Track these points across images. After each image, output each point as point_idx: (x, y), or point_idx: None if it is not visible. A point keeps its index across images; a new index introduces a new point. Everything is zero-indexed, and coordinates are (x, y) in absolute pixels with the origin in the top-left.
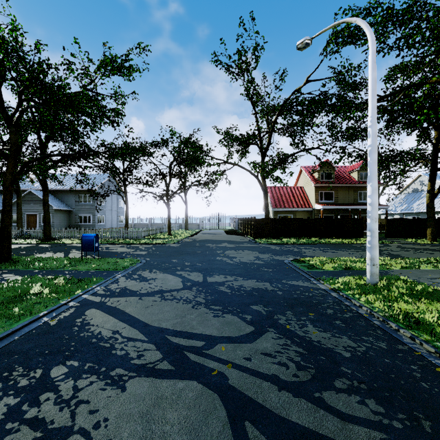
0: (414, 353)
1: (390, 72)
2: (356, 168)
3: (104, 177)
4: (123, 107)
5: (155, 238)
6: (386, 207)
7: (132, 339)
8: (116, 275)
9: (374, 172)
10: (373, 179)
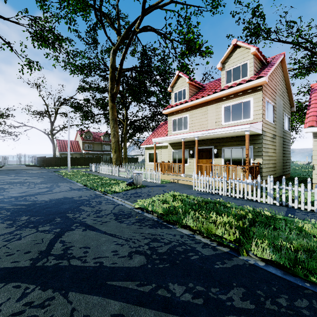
0: (59, 176)
1: None
2: (102, 135)
3: None
4: None
5: None
6: None
7: (1, 179)
8: None
9: (69, 147)
10: (69, 148)
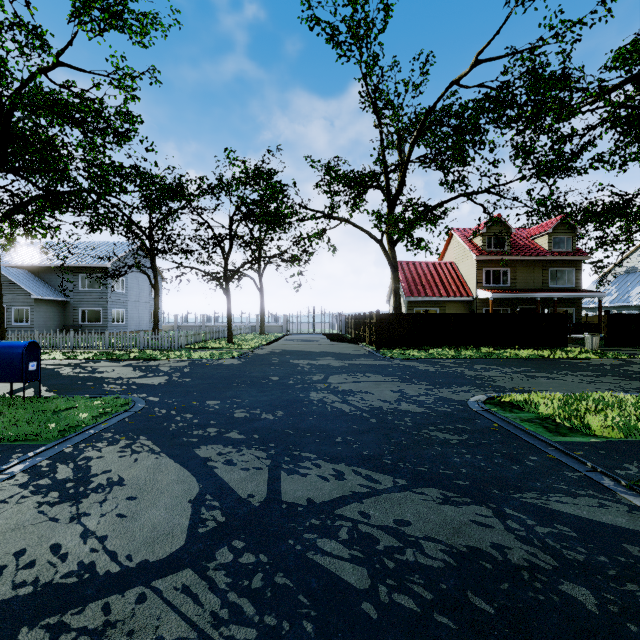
0: None
1: (623, 49)
2: (546, 230)
3: (126, 246)
4: (131, 97)
5: (202, 348)
6: (600, 295)
7: None
8: (8, 465)
9: None
10: None
